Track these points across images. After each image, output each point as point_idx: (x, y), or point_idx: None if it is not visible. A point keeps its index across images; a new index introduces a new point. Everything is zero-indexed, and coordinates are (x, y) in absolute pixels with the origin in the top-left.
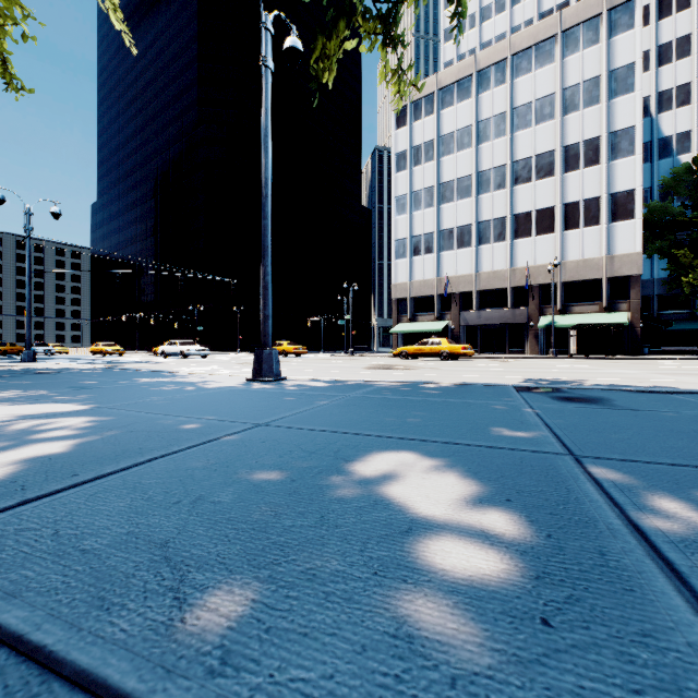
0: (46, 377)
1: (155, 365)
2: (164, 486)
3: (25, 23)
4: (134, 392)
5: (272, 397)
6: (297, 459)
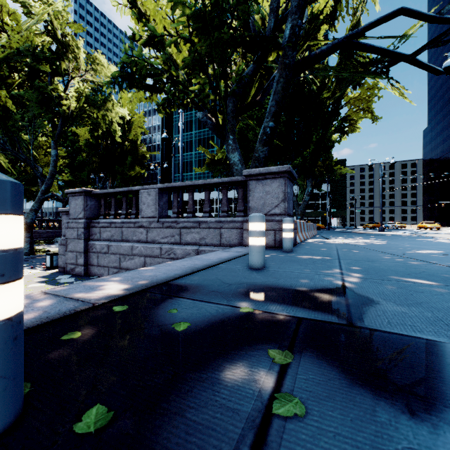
0: (382, 236)
1: (445, 235)
2: (385, 247)
3: (378, 95)
4: (403, 240)
5: (448, 245)
6: (411, 248)
